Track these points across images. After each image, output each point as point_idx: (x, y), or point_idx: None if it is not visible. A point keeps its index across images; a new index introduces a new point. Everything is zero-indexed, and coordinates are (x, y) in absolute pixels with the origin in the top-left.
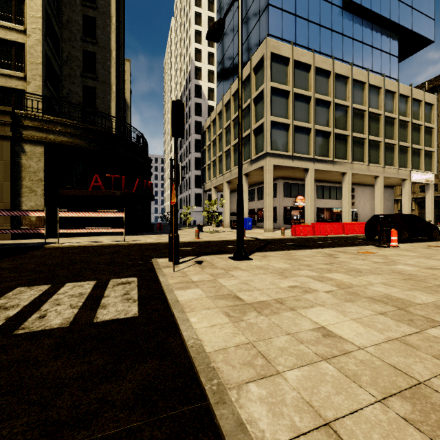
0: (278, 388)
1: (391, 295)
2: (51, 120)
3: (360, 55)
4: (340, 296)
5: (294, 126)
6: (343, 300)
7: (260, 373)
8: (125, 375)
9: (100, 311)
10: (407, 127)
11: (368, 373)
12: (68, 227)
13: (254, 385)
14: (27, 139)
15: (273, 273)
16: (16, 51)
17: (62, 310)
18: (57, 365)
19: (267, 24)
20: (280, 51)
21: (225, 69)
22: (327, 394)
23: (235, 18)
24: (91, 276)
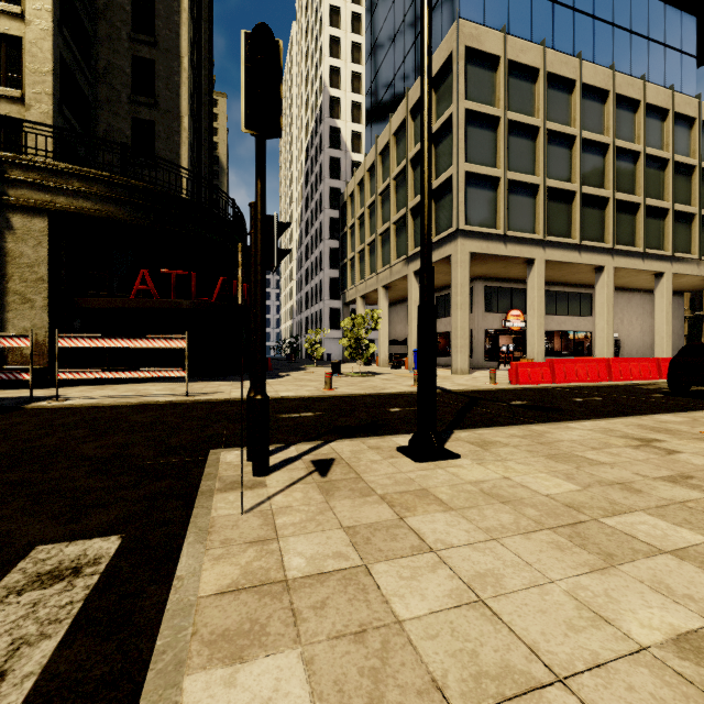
0: None
1: None
2: (61, 170)
3: (626, 54)
4: None
5: (508, 181)
6: None
7: None
8: None
9: None
10: None
11: None
12: (95, 366)
13: None
14: (15, 204)
15: (549, 527)
16: (8, 51)
17: None
18: None
19: (456, 0)
20: (483, 43)
21: (381, 93)
22: None
23: (398, 2)
24: None
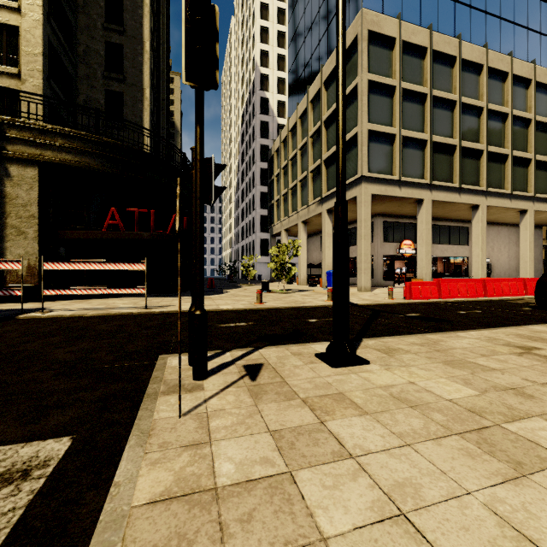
0: None
1: None
2: (48, 130)
3: (496, 35)
4: None
5: (402, 137)
6: None
7: None
8: None
9: None
10: None
11: None
12: (75, 284)
13: None
14: (12, 157)
15: (457, 433)
16: (8, 38)
17: None
18: None
19: None
20: (382, 28)
21: (300, 70)
22: None
23: None
24: None
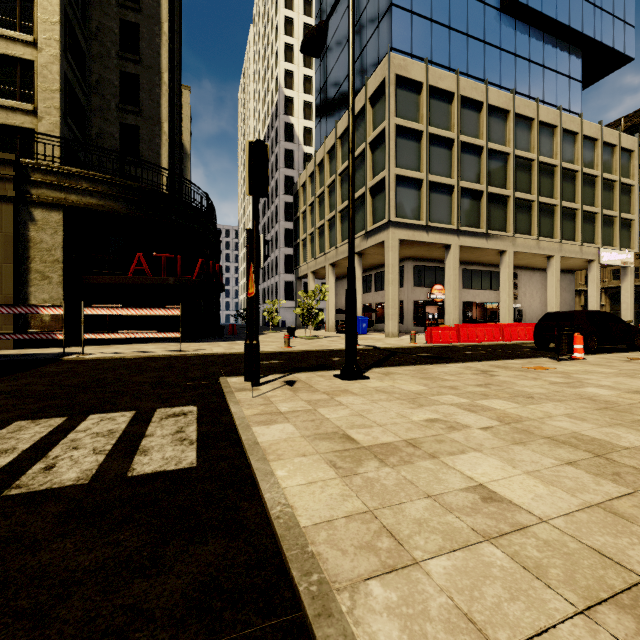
0: (416, 588)
1: (582, 433)
2: (72, 173)
3: (526, 78)
4: (505, 436)
5: (429, 182)
6: (509, 441)
7: (386, 563)
8: (172, 565)
9: (138, 459)
10: (594, 184)
11: (559, 563)
12: (98, 330)
13: (378, 584)
14: (37, 201)
15: (402, 399)
16: (22, 72)
17: (81, 457)
18: (65, 548)
19: (389, 33)
20: (409, 72)
21: (329, 100)
22: (496, 600)
23: (343, 26)
24: (127, 404)
